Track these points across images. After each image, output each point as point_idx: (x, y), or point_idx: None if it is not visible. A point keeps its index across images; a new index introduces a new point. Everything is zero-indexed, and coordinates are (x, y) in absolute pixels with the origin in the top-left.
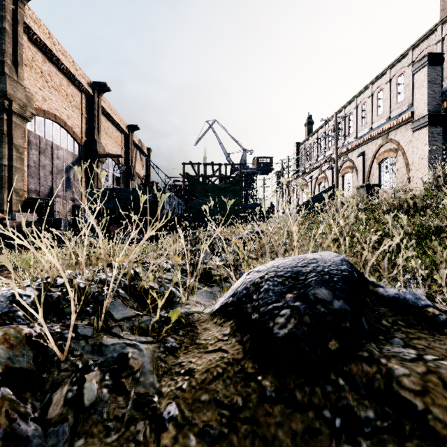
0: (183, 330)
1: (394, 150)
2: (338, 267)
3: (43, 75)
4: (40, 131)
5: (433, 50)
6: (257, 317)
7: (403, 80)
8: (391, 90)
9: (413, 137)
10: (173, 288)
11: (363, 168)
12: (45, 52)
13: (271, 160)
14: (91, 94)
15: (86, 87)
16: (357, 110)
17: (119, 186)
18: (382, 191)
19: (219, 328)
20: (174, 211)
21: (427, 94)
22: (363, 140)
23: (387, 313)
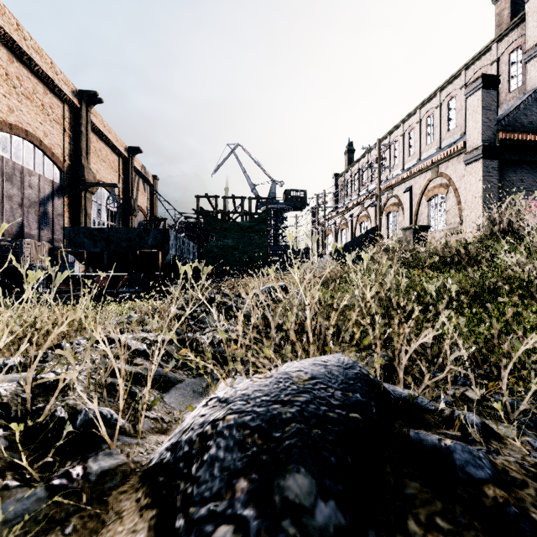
0: (79, 518)
1: (445, 186)
2: (346, 396)
3: (9, 78)
4: (4, 151)
5: (487, 72)
6: (181, 528)
7: (455, 105)
8: (442, 116)
9: (465, 171)
10: (108, 408)
11: (410, 206)
12: (11, 48)
13: (305, 194)
14: (77, 106)
15: (69, 97)
16: (404, 137)
17: (116, 223)
18: (431, 233)
19: (135, 521)
20: (183, 256)
21: (481, 122)
22: (410, 173)
23: (418, 497)
